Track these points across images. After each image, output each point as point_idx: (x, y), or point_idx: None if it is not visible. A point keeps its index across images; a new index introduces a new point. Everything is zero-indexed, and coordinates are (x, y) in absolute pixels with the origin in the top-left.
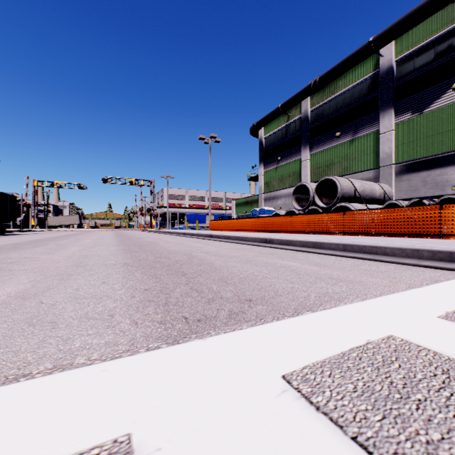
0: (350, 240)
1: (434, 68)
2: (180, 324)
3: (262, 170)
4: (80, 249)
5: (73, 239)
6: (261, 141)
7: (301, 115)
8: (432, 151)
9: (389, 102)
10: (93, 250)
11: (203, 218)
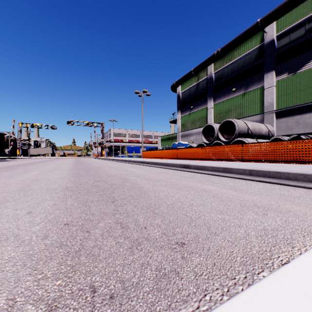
0: (252, 166)
1: (305, 40)
2: (80, 311)
3: (180, 115)
4: (39, 173)
5: (41, 164)
6: (179, 95)
7: (207, 76)
8: (303, 101)
9: (272, 65)
10: (48, 174)
11: (138, 149)
